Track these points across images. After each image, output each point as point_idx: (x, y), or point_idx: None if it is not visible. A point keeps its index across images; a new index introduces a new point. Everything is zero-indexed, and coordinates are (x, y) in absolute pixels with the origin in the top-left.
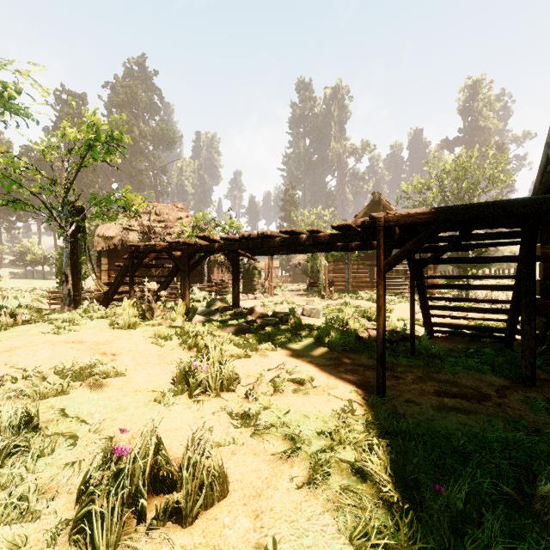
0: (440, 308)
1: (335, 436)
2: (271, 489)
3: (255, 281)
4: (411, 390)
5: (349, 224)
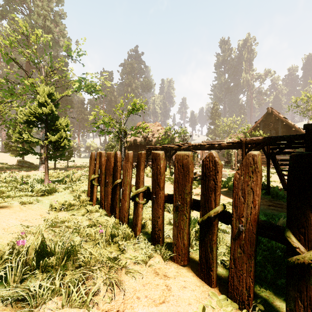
0: None
1: None
2: None
3: (195, 160)
4: None
5: (232, 142)
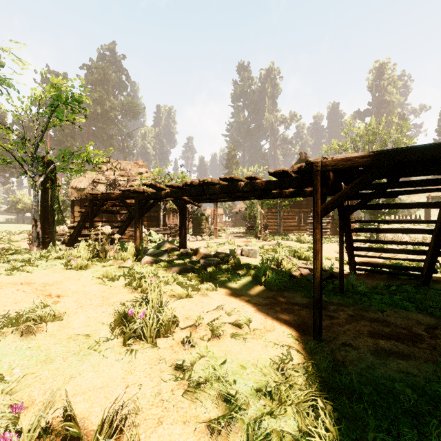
0: (364, 250)
1: (275, 394)
2: None
3: (203, 225)
4: (346, 331)
5: (285, 170)
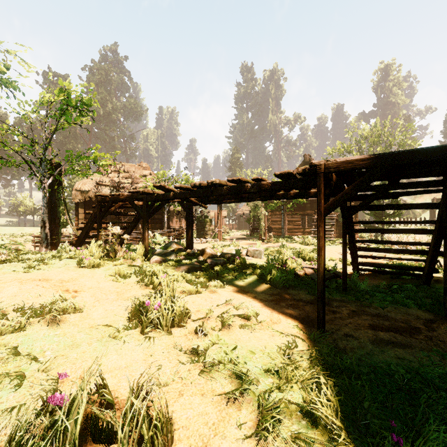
0: (366, 250)
1: (282, 373)
2: (219, 437)
3: (207, 228)
4: (347, 324)
5: (291, 172)
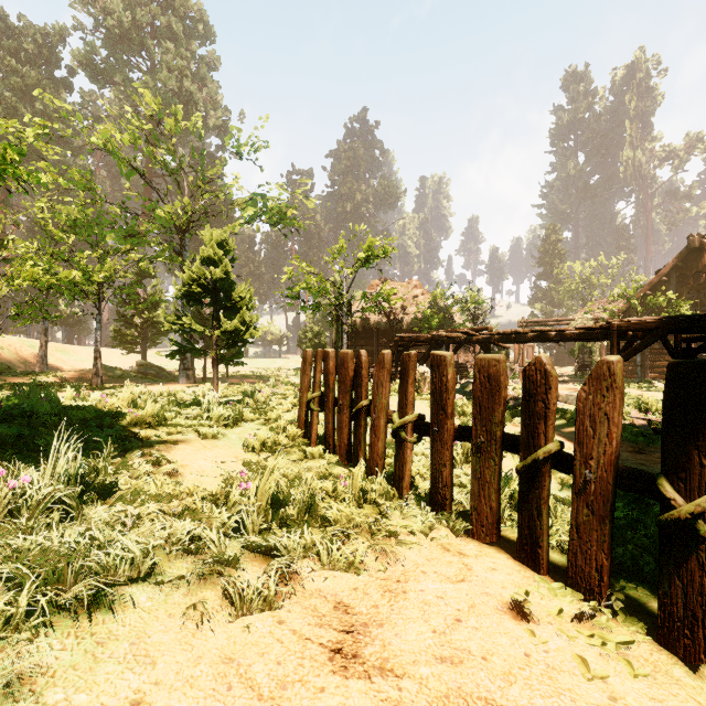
0: None
1: None
2: None
3: None
4: (648, 460)
5: (589, 327)
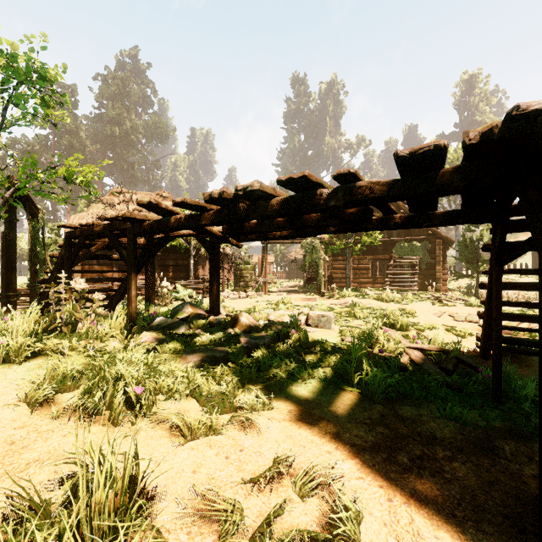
0: (513, 318)
1: None
2: None
3: (248, 277)
4: None
5: (443, 145)
